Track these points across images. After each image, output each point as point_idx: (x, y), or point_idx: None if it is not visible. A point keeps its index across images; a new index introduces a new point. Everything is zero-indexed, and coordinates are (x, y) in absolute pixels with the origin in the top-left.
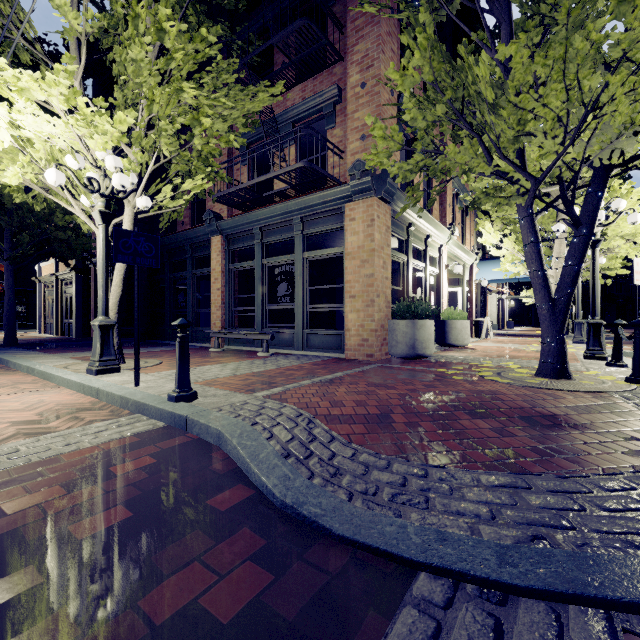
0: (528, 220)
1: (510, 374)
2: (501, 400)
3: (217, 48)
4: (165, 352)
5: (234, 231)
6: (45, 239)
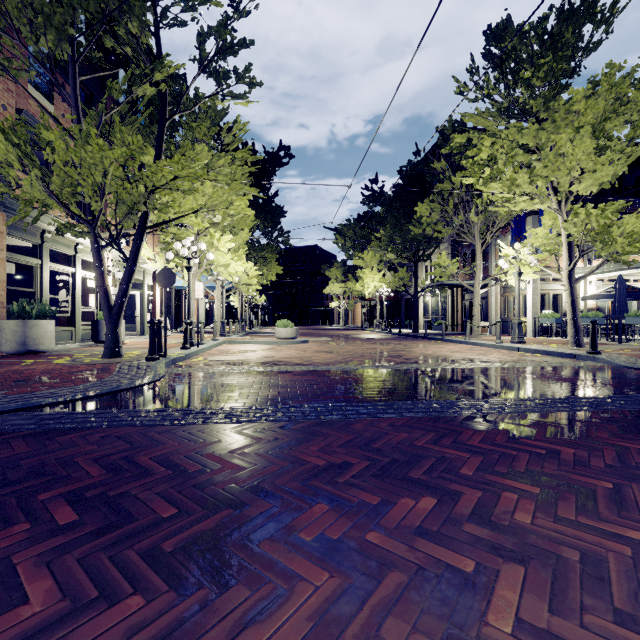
0: (96, 251)
1: (84, 358)
2: (26, 373)
3: None
4: None
5: None
6: None
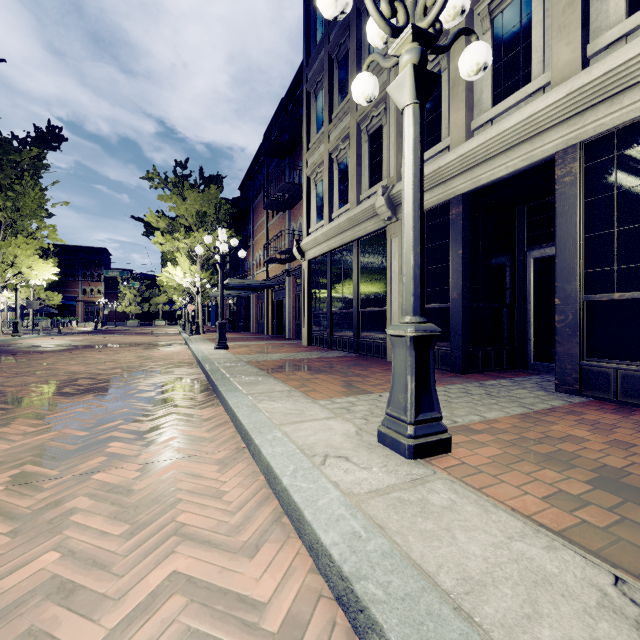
0: None
1: None
2: None
3: None
4: None
5: None
6: None
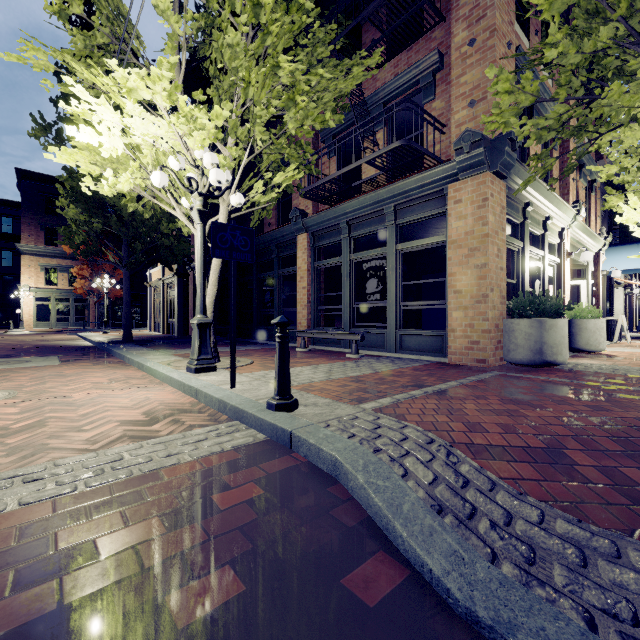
0: None
1: None
2: None
3: (314, 14)
4: (254, 351)
5: (320, 227)
6: (153, 246)
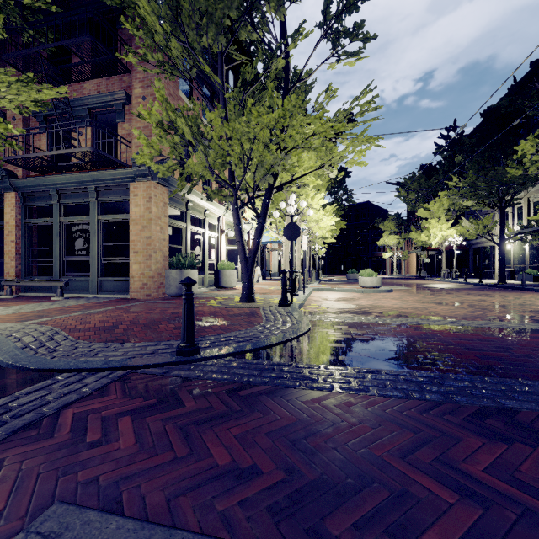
0: (235, 211)
1: (227, 302)
2: (199, 314)
3: None
4: None
5: (30, 190)
6: None
